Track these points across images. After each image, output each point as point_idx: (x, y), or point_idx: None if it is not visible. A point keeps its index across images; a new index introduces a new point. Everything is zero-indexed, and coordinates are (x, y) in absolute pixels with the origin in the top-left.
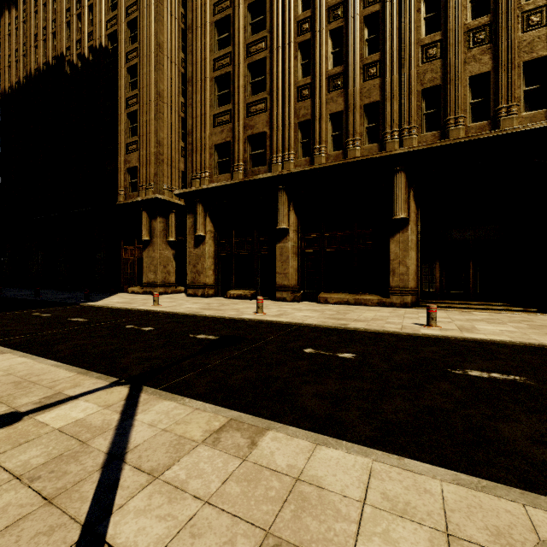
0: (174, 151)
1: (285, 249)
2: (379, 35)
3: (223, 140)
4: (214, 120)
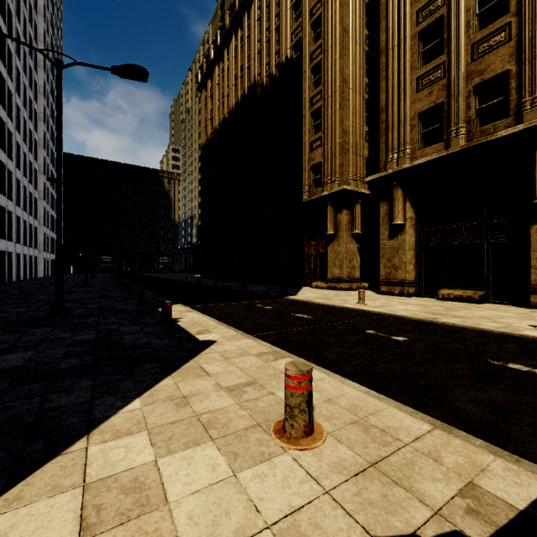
0: (359, 137)
1: None
2: None
3: (431, 104)
4: (418, 84)
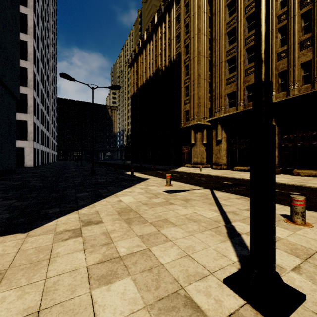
0: (205, 100)
1: None
2: None
3: (231, 91)
4: (227, 82)
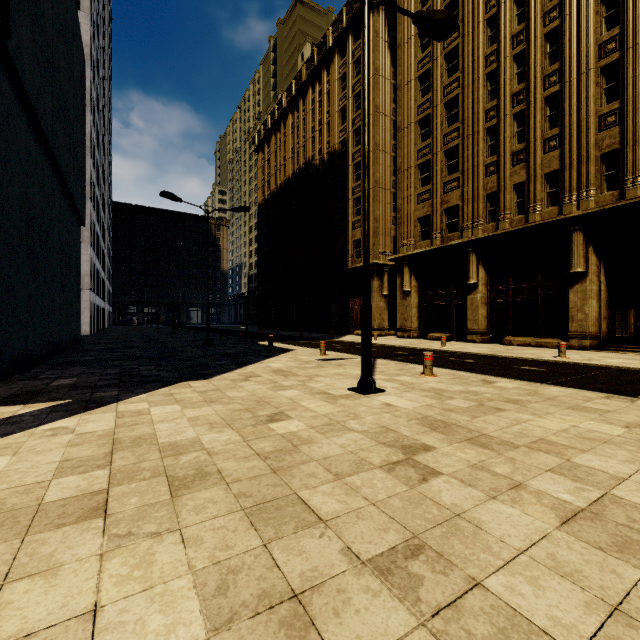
0: (387, 223)
1: (475, 300)
2: (559, 112)
3: (424, 214)
4: (418, 199)
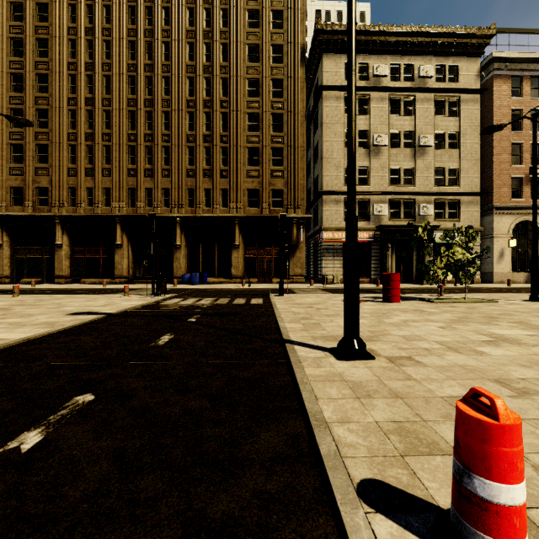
0: None
1: (61, 255)
2: (110, 157)
3: (17, 185)
4: (10, 171)
